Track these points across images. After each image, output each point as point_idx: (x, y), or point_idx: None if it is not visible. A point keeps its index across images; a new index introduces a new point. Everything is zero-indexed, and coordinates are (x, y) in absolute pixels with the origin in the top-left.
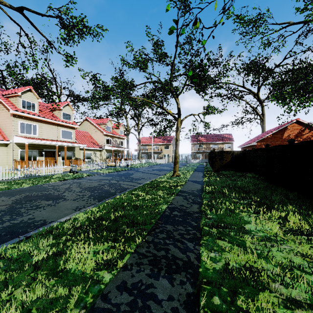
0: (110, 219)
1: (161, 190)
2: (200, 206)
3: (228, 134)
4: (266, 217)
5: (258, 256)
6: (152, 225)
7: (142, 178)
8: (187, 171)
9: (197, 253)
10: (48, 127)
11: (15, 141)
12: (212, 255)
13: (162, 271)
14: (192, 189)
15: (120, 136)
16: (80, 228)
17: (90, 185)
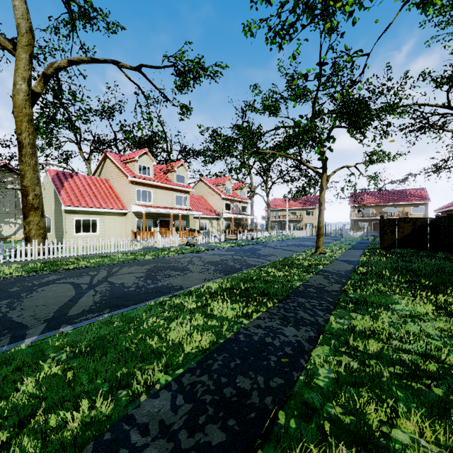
0: (240, 289)
1: (296, 268)
2: (343, 286)
3: (419, 189)
4: (425, 301)
5: (390, 326)
6: (283, 296)
7: (272, 255)
8: (338, 248)
9: (326, 318)
10: (162, 193)
11: (133, 210)
12: (341, 321)
13: (290, 323)
14: (338, 269)
15: (242, 200)
16: (215, 293)
17: (212, 259)
